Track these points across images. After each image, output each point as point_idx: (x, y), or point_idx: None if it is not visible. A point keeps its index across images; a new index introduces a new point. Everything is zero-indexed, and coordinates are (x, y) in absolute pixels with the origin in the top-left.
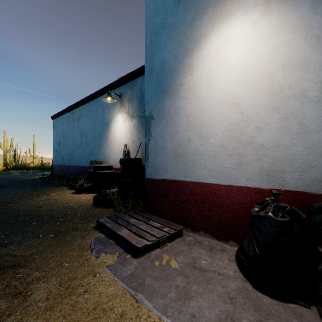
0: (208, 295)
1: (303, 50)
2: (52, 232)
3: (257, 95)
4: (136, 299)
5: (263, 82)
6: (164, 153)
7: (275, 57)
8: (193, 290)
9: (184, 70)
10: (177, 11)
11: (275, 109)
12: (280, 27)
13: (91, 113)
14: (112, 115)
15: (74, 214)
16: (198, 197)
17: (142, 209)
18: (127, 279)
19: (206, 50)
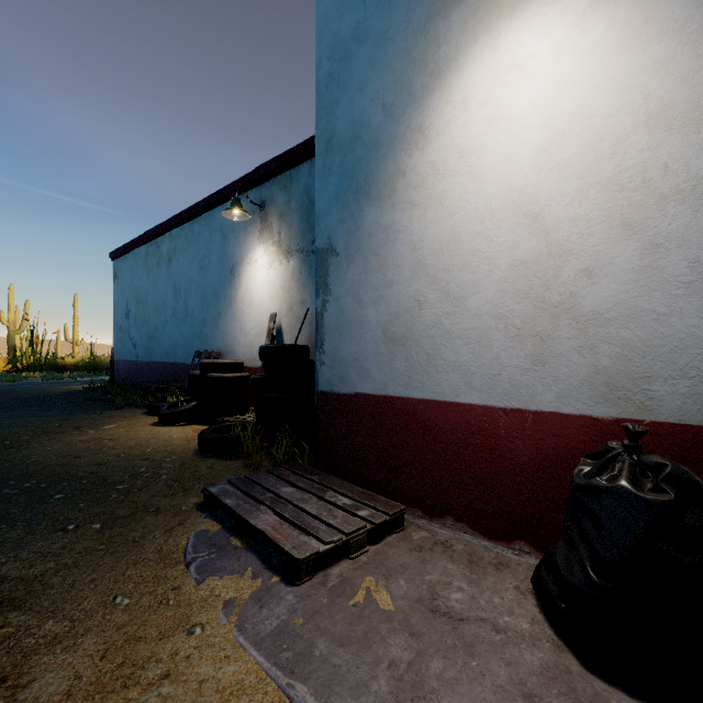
0: (470, 688)
1: (700, 81)
2: (97, 517)
3: (583, 193)
4: (291, 697)
5: (600, 162)
6: (360, 333)
7: (629, 101)
8: (433, 673)
9: (408, 138)
10: (391, 1)
11: (630, 227)
12: (641, 28)
13: (198, 246)
14: (244, 250)
15: (153, 474)
16: (441, 436)
17: (309, 462)
18: (270, 643)
19: (459, 90)
